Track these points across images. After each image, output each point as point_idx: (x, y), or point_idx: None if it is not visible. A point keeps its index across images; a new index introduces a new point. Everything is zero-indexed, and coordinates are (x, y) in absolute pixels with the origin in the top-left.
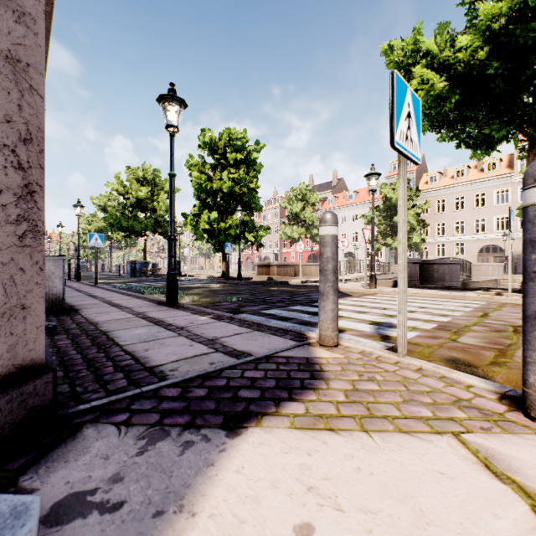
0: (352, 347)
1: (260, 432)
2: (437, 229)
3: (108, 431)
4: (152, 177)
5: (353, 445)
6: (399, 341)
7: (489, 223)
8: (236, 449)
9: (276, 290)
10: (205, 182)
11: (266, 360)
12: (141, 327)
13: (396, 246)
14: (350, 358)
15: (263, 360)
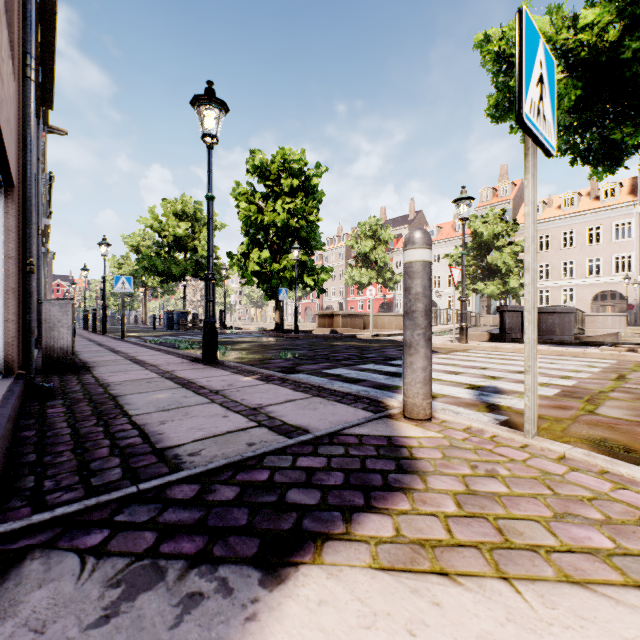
0: (451, 422)
1: (320, 576)
2: (539, 271)
3: (63, 567)
4: (192, 210)
5: (491, 613)
6: (527, 414)
7: (606, 263)
8: (276, 615)
9: (342, 345)
10: (255, 214)
11: (330, 440)
12: (164, 391)
13: (489, 292)
14: (452, 438)
15: (325, 440)
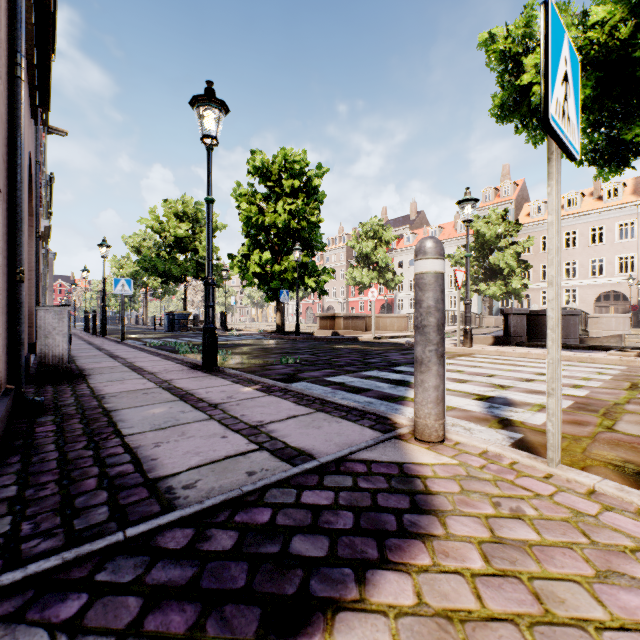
0: (466, 444)
1: None
2: (542, 271)
3: None
4: (193, 211)
5: None
6: (550, 441)
7: (609, 264)
8: None
9: (344, 348)
10: (256, 215)
11: (336, 468)
12: (161, 404)
13: (491, 293)
14: (468, 465)
15: (331, 468)
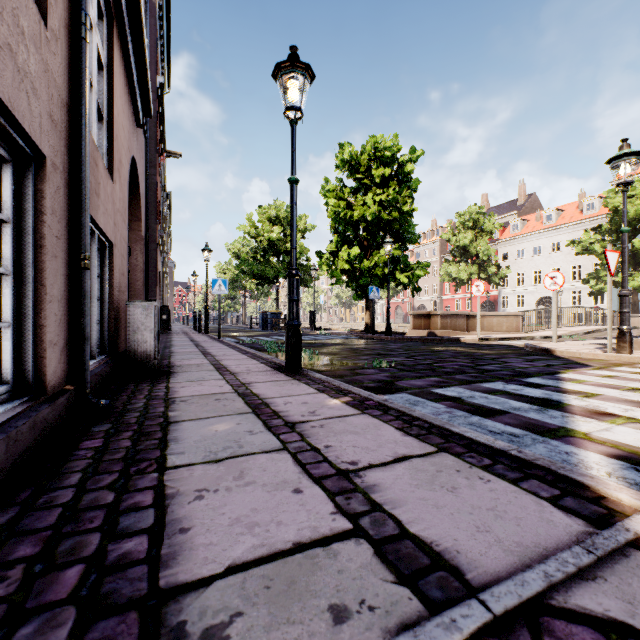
0: None
1: None
2: None
3: None
4: (284, 215)
5: None
6: None
7: None
8: None
9: (445, 350)
10: (344, 210)
11: (534, 639)
12: (228, 417)
13: (636, 285)
14: None
15: (520, 635)
